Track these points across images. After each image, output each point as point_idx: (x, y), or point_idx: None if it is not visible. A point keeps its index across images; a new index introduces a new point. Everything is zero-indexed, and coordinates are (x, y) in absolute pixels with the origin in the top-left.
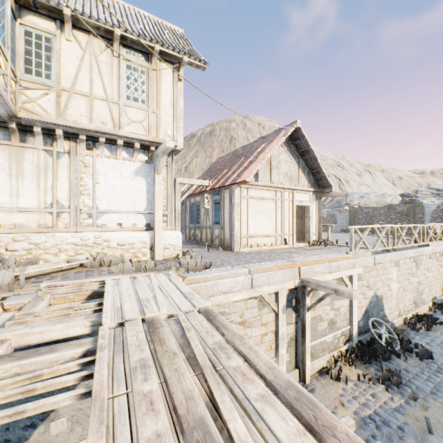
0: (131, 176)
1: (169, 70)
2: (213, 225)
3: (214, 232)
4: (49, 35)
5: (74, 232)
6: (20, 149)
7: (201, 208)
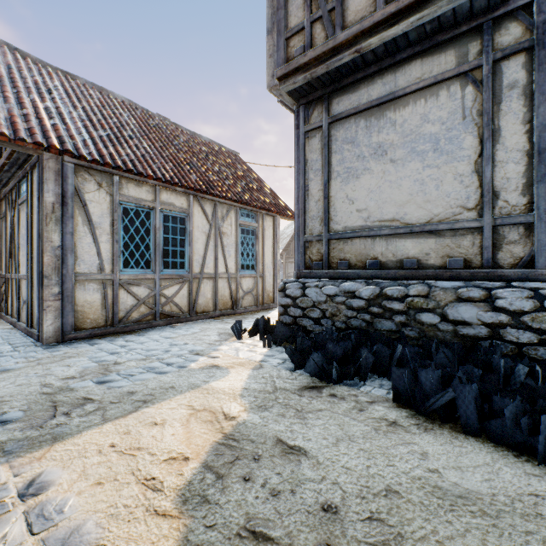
0: None
1: None
2: (239, 271)
3: (243, 284)
4: None
5: None
6: None
7: (195, 228)
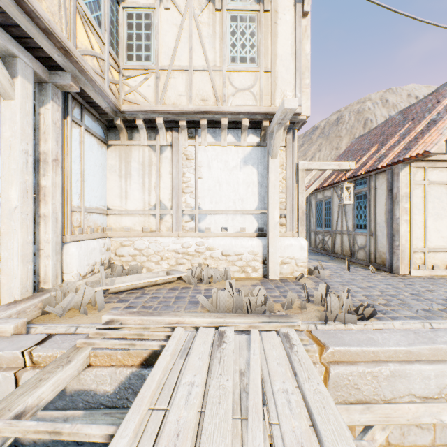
0: (239, 166)
1: (288, 6)
2: (354, 229)
3: (356, 240)
4: (148, 11)
5: (176, 237)
6: (128, 147)
7: (333, 205)
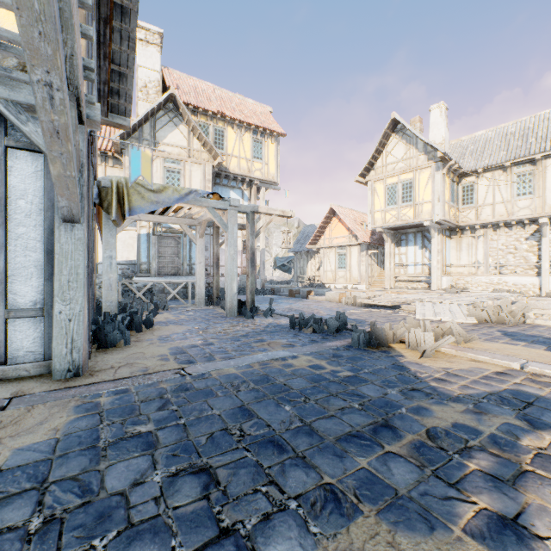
0: (524, 241)
1: None
2: None
3: None
4: (472, 183)
5: (485, 276)
6: (460, 238)
7: None
